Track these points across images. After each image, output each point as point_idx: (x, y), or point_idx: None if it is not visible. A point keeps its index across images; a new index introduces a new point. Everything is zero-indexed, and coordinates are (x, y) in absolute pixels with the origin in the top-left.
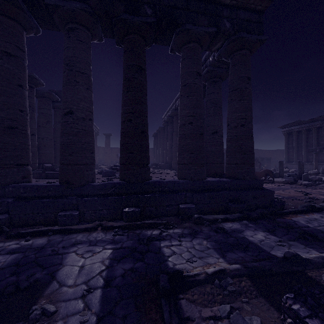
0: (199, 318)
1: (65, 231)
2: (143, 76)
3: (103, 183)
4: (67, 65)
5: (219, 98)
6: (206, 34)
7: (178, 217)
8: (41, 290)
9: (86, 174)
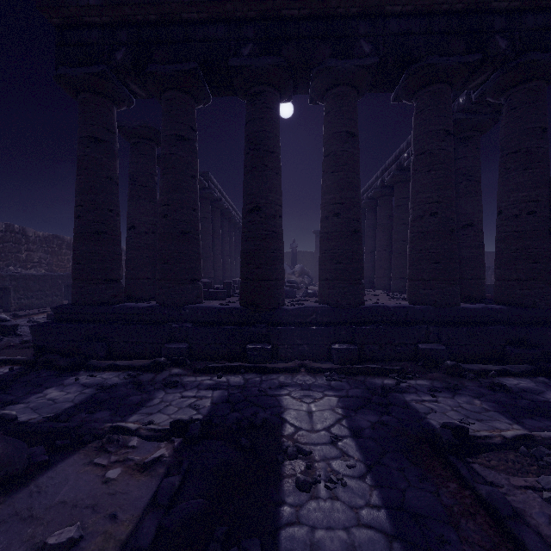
0: (509, 485)
1: (260, 370)
2: (355, 147)
3: (298, 307)
4: (252, 143)
5: (476, 165)
6: (462, 66)
7: (416, 363)
8: (278, 430)
9: (276, 294)
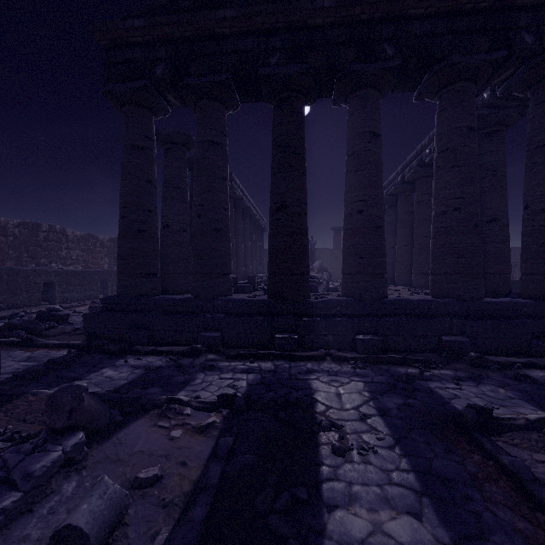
0: (532, 460)
1: (288, 357)
2: (378, 146)
3: (323, 300)
4: (279, 146)
5: (501, 160)
6: (486, 63)
7: (439, 354)
8: (311, 408)
9: (302, 287)
